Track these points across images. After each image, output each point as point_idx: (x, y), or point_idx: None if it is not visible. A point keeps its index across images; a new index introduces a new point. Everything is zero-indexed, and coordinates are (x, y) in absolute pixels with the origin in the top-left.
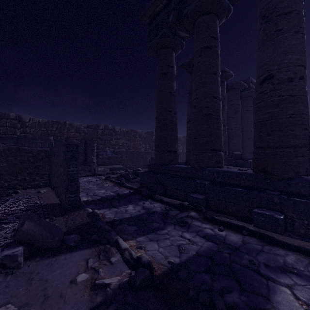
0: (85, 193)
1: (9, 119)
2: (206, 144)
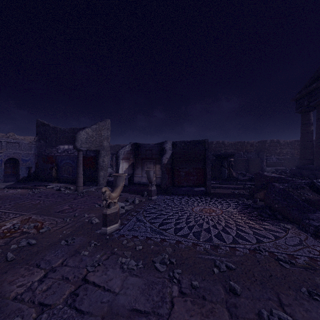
0: None
1: (219, 144)
2: (319, 157)
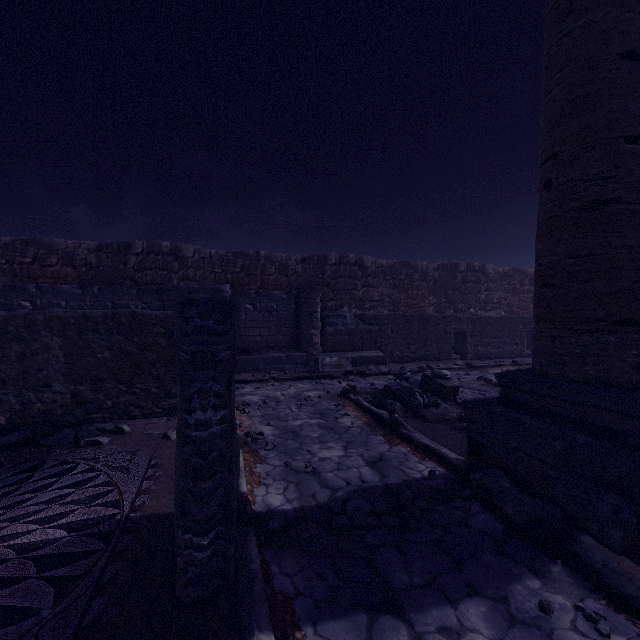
0: (282, 459)
1: (160, 255)
2: None
